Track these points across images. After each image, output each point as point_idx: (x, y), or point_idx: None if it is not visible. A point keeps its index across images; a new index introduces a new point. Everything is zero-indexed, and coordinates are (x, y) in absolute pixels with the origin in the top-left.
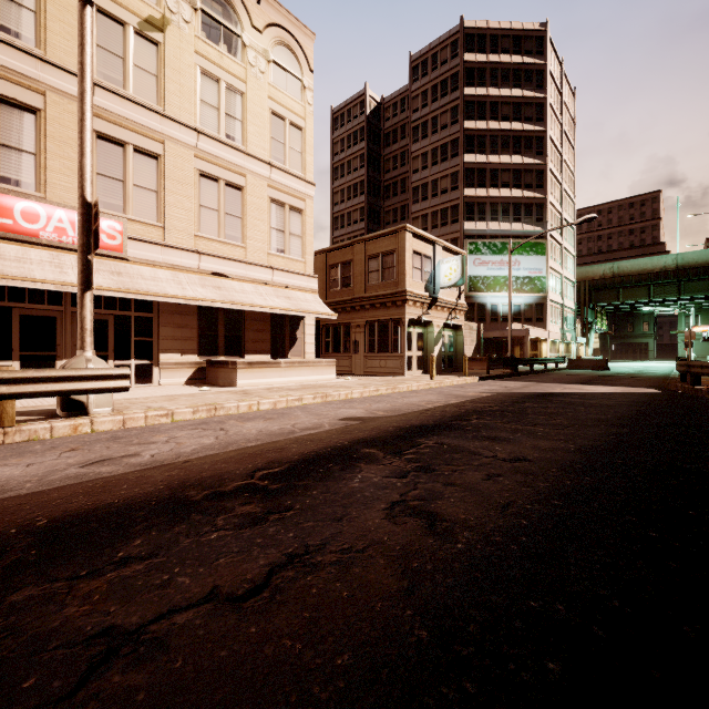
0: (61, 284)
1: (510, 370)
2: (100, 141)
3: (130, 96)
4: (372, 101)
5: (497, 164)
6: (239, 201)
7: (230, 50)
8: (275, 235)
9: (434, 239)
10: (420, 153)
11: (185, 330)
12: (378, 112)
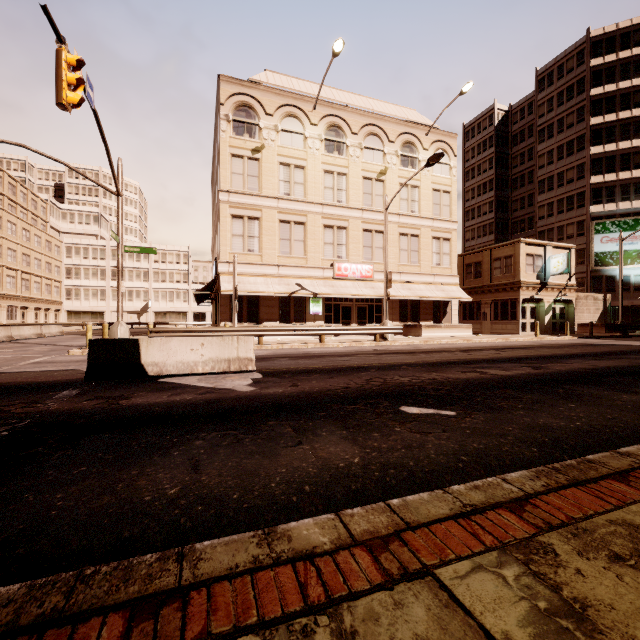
0: (360, 295)
1: (619, 333)
2: (364, 232)
3: (374, 210)
4: (500, 112)
5: (629, 149)
6: (417, 242)
7: (413, 167)
8: (435, 256)
9: (544, 243)
10: (545, 151)
11: (394, 310)
12: (505, 119)
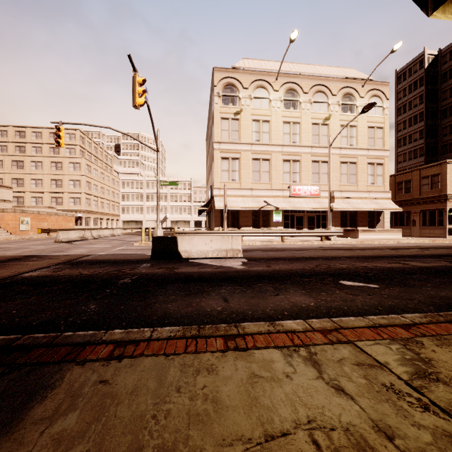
0: (310, 208)
1: None
2: (313, 163)
3: (320, 146)
4: (430, 56)
5: None
6: (355, 168)
7: (351, 112)
8: (369, 177)
9: None
10: None
11: (336, 218)
12: (435, 61)
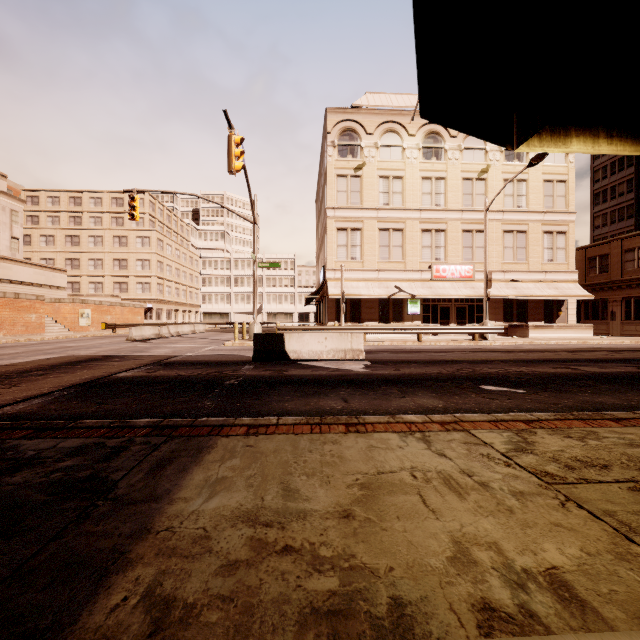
0: (459, 296)
1: None
2: (463, 233)
3: (474, 209)
4: None
5: None
6: (524, 239)
7: (519, 160)
8: (546, 252)
9: None
10: None
11: (497, 310)
12: None
